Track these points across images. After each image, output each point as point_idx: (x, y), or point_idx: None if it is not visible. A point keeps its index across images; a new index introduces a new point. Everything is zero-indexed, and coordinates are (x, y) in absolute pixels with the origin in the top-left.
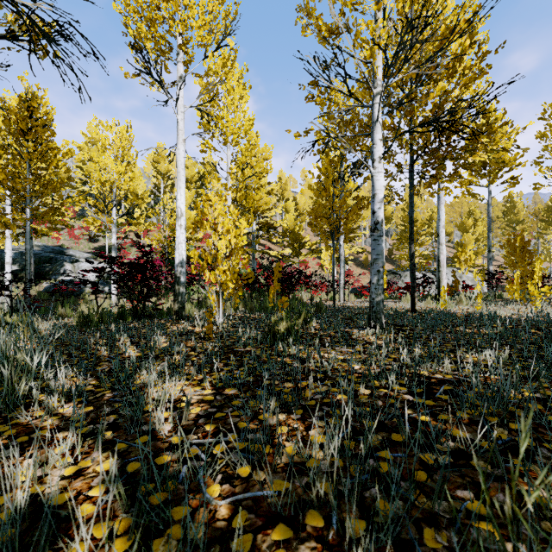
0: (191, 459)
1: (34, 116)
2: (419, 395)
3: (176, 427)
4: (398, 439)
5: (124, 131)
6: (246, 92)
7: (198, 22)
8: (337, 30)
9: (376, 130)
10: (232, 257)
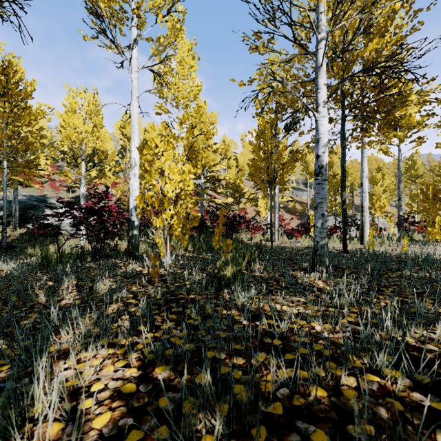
0: None
1: (9, 80)
2: (431, 391)
3: None
4: None
5: (91, 97)
6: (195, 62)
7: None
8: None
9: (320, 75)
10: (179, 201)
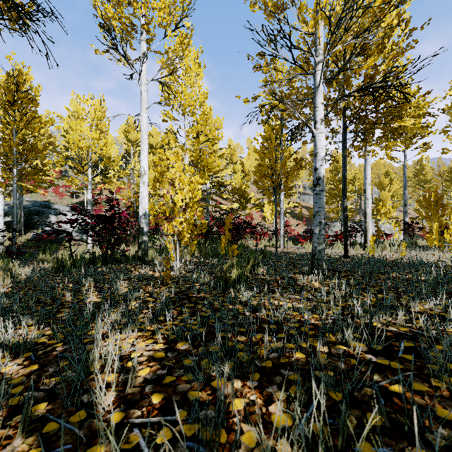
0: (129, 451)
1: (20, 90)
2: (381, 354)
3: (119, 396)
4: (376, 422)
5: (98, 104)
6: (201, 70)
7: (159, 4)
8: (282, 6)
9: (318, 95)
10: (188, 210)
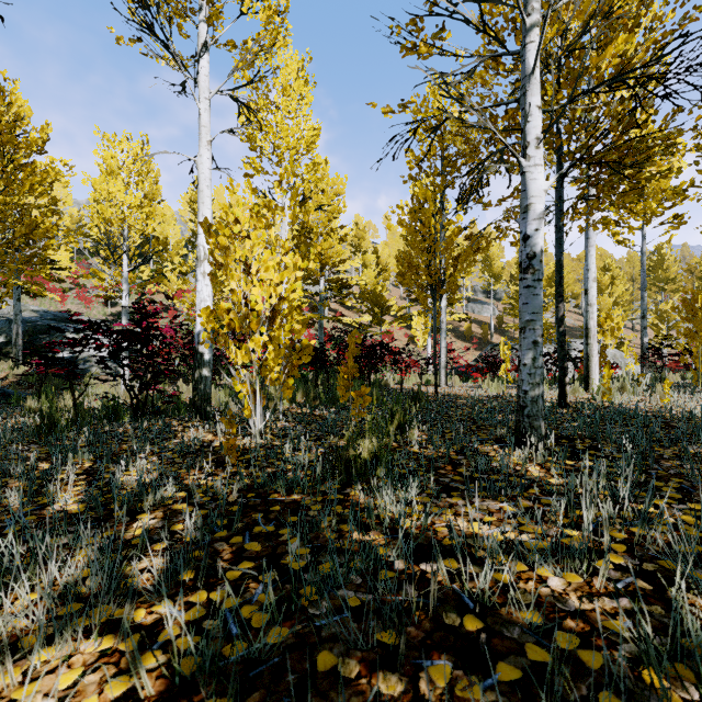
0: None
1: None
2: None
3: None
4: None
5: (138, 148)
6: (308, 90)
7: None
8: None
9: (531, 90)
10: (276, 319)
